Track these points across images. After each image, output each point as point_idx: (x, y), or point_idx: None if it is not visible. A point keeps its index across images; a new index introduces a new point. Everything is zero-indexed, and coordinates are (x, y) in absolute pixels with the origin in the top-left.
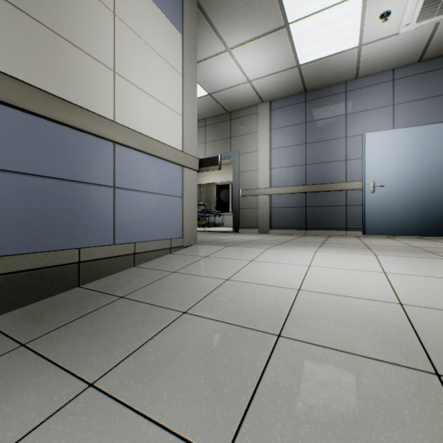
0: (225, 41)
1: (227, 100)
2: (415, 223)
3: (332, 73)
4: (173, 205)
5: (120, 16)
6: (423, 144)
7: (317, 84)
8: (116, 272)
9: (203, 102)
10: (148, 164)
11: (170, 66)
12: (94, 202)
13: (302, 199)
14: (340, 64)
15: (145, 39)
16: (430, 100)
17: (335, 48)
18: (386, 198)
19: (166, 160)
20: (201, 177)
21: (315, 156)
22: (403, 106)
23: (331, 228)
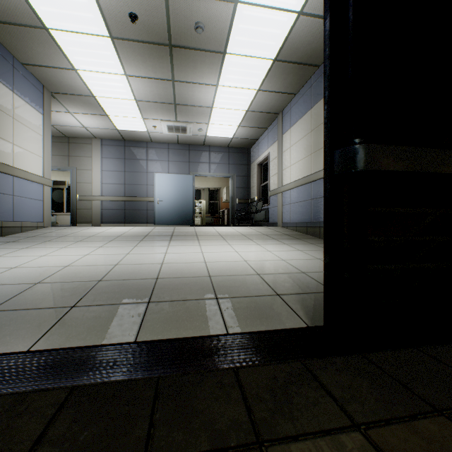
0: (69, 109)
1: (67, 131)
2: (176, 219)
3: (138, 137)
4: (39, 205)
5: (16, 118)
6: (179, 183)
7: (131, 139)
8: (15, 234)
9: None
10: (27, 184)
11: (37, 133)
12: (6, 202)
13: (123, 205)
14: (141, 135)
15: (26, 124)
16: (183, 163)
17: (136, 129)
18: (165, 207)
19: (36, 182)
20: None
21: (131, 180)
22: (172, 163)
23: (139, 222)
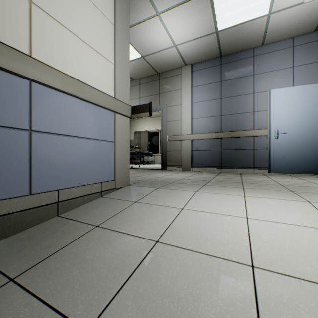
0: (156, 5)
1: (157, 63)
2: (312, 163)
3: (244, 40)
4: (104, 150)
5: None
6: None
7: (230, 49)
8: (33, 225)
9: (138, 64)
10: (76, 107)
11: (101, 13)
12: None
13: (218, 143)
14: (251, 31)
15: None
16: None
17: (248, 15)
18: (288, 143)
19: (96, 104)
20: (137, 126)
21: (229, 109)
22: (301, 68)
23: (241, 167)
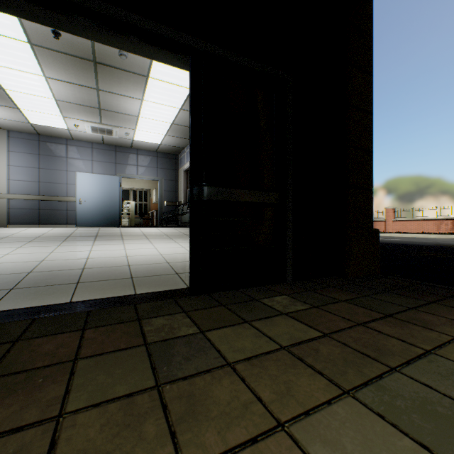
0: None
1: None
2: (101, 220)
3: (57, 133)
4: None
5: None
6: (105, 183)
7: (47, 134)
8: None
9: None
10: None
11: None
12: None
13: (37, 204)
14: (60, 131)
15: None
16: (109, 164)
17: (54, 125)
18: (88, 207)
19: None
20: None
21: (47, 178)
22: (97, 163)
23: (58, 223)
